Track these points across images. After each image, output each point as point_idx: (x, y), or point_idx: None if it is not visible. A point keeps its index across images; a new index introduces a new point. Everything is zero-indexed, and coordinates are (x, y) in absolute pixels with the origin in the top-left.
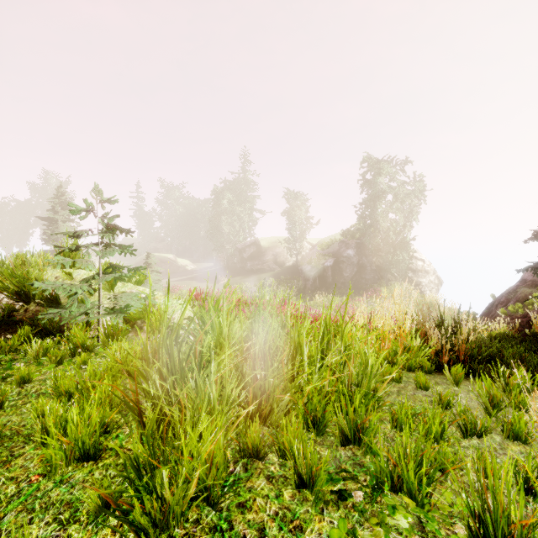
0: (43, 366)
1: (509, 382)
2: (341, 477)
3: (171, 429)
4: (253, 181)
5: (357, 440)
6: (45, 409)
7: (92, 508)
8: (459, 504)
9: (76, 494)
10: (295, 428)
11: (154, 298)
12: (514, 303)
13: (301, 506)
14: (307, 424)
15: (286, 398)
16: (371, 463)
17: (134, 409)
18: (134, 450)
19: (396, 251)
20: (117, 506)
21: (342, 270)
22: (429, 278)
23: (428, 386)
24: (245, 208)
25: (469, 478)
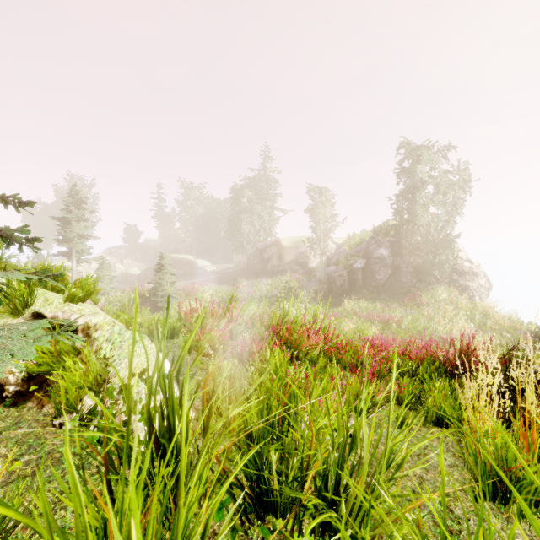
0: None
1: None
2: None
3: None
4: (274, 179)
5: None
6: None
7: None
8: None
9: None
10: None
11: (95, 327)
12: None
13: None
14: None
15: None
16: None
17: None
18: None
19: (438, 250)
20: None
21: (374, 272)
22: (478, 281)
23: None
24: (266, 206)
25: None
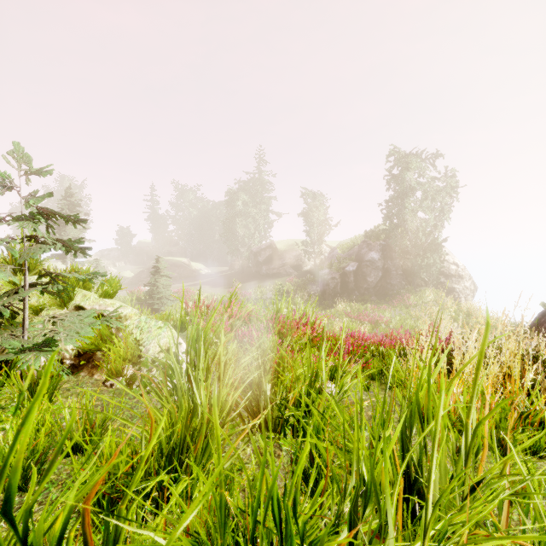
0: None
1: None
2: None
3: None
4: (269, 182)
5: None
6: None
7: None
8: None
9: None
10: None
11: (125, 318)
12: None
13: None
14: None
15: None
16: None
17: None
18: None
19: (426, 254)
20: None
21: (365, 274)
22: (464, 284)
23: None
24: (261, 209)
25: None
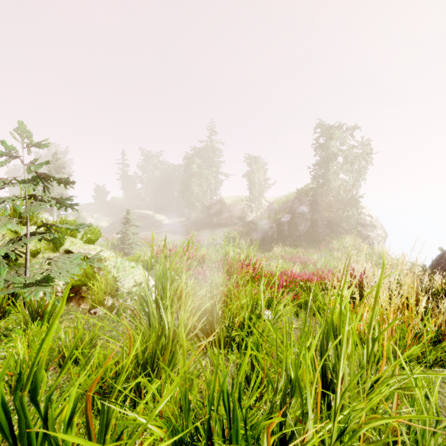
0: None
1: None
2: None
3: None
4: (218, 149)
5: None
6: None
7: None
8: None
9: None
10: None
11: (105, 259)
12: None
13: None
14: None
15: None
16: None
17: None
18: None
19: (346, 208)
20: None
21: (297, 224)
22: (376, 232)
23: None
24: (212, 171)
25: None
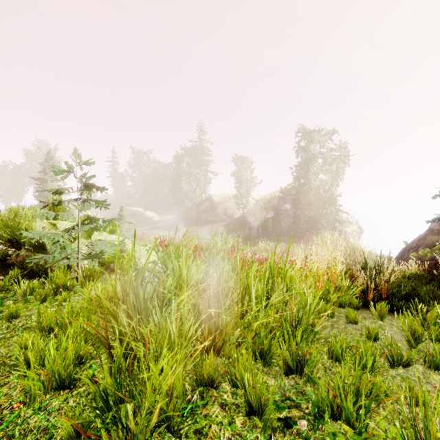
0: (29, 303)
1: (427, 317)
2: (286, 404)
3: (137, 362)
4: (207, 148)
5: (299, 371)
6: (28, 343)
7: (65, 436)
8: (392, 431)
9: (52, 421)
10: (245, 360)
11: (125, 245)
12: (423, 248)
13: (251, 433)
14: (255, 356)
15: (237, 333)
16: (311, 391)
17: (104, 344)
18: (103, 382)
19: (325, 205)
20: (86, 435)
21: (281, 221)
22: (353, 228)
23: (357, 320)
24: (201, 170)
25: (403, 410)
